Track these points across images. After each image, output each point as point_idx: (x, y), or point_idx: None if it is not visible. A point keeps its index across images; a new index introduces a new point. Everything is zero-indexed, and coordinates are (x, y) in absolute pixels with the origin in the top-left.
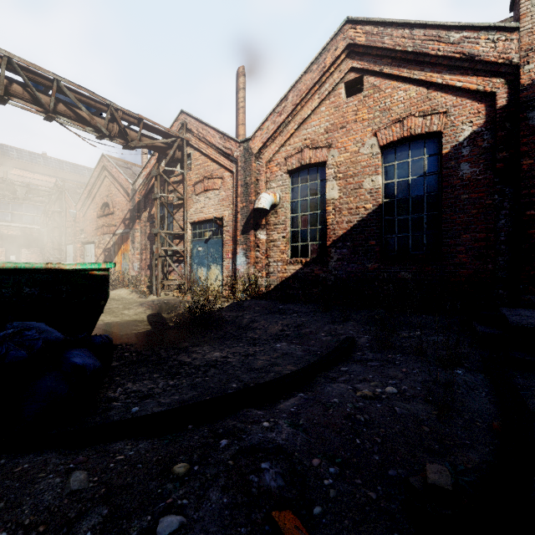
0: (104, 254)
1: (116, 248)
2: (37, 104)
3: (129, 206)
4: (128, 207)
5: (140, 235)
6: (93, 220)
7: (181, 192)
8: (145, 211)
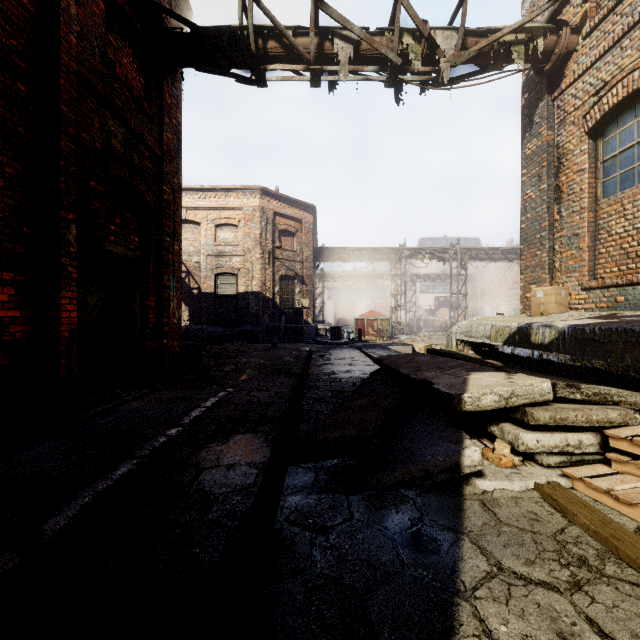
0: (514, 312)
1: None
2: (506, 258)
3: None
4: None
5: None
6: (505, 291)
7: None
8: None
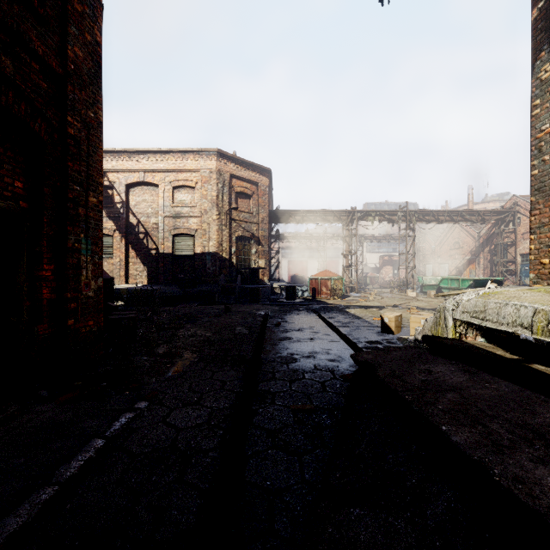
0: (455, 270)
1: (464, 267)
2: (452, 220)
3: (475, 245)
4: (473, 245)
5: (482, 260)
6: (446, 251)
7: (513, 238)
8: (486, 247)
